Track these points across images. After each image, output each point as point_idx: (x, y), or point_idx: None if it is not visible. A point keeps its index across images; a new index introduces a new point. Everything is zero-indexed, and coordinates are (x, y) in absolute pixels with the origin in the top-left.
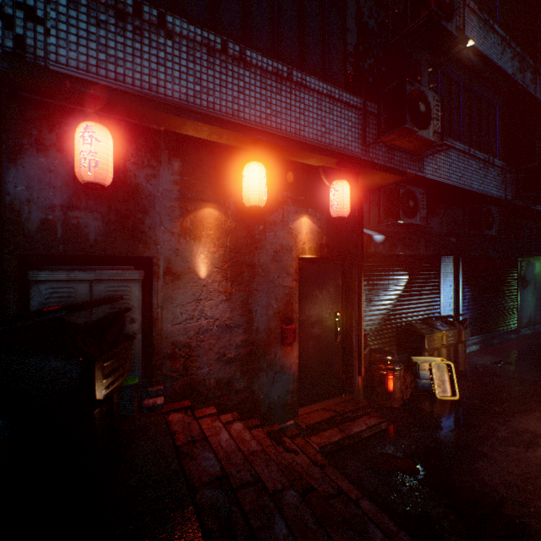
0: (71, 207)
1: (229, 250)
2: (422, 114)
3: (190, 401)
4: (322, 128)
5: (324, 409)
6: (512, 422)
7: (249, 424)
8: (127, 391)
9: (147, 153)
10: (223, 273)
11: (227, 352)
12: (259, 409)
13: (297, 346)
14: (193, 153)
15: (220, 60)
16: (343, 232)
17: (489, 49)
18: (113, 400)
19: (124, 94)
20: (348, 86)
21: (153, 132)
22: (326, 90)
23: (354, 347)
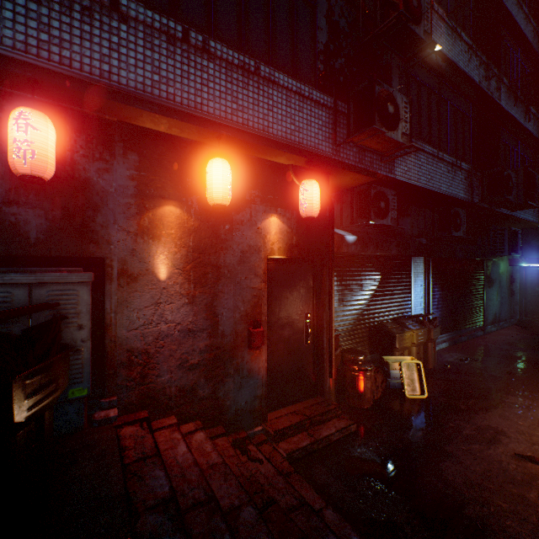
0: (7, 202)
1: (192, 250)
2: (390, 115)
3: (148, 412)
4: (291, 125)
5: (293, 413)
6: (476, 419)
7: (214, 433)
8: (74, 404)
9: (99, 145)
10: (185, 275)
11: (190, 357)
12: (224, 416)
13: (266, 349)
14: (151, 147)
15: (181, 49)
16: (314, 233)
17: (456, 56)
18: (44, 419)
19: (68, 79)
20: (319, 84)
21: (106, 122)
22: (296, 87)
23: (325, 348)
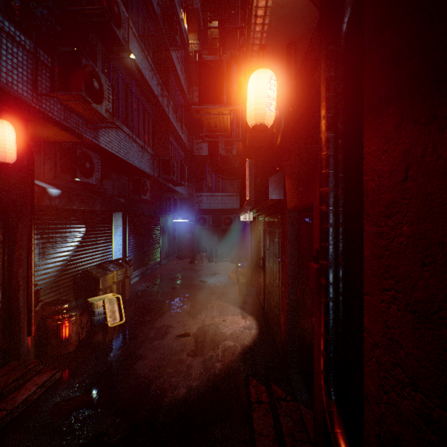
0: None
1: None
2: (96, 90)
3: None
4: None
5: None
6: (157, 323)
7: None
8: None
9: None
10: None
11: None
12: None
13: None
14: None
15: None
16: (6, 180)
17: (145, 70)
18: None
19: None
20: (14, 18)
21: None
22: None
23: (22, 307)
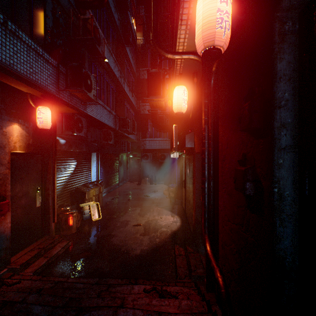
0: None
1: None
2: (89, 85)
3: None
4: (31, 69)
5: (31, 250)
6: (121, 219)
7: None
8: None
9: None
10: None
11: None
12: None
13: (10, 214)
14: None
15: None
16: (44, 137)
17: (111, 63)
18: None
19: None
20: (48, 50)
21: None
22: (34, 46)
23: (51, 206)
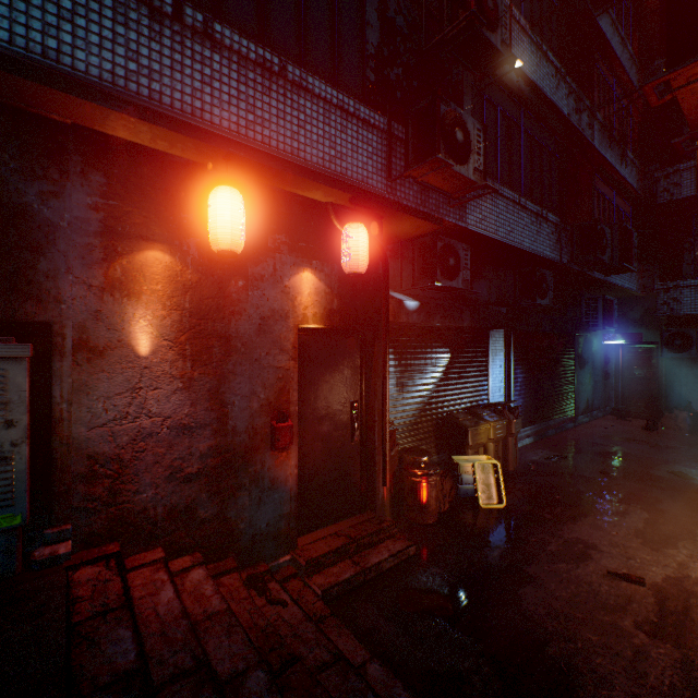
0: None
1: (189, 315)
2: (459, 144)
3: (122, 544)
4: (331, 150)
5: (334, 535)
6: (564, 531)
7: (220, 569)
8: None
9: (42, 157)
10: (179, 348)
11: (186, 464)
12: (237, 544)
13: (297, 450)
14: (126, 165)
15: (171, 30)
16: (362, 295)
17: (542, 80)
18: None
19: None
20: (368, 99)
21: (53, 125)
22: (337, 98)
23: (377, 447)
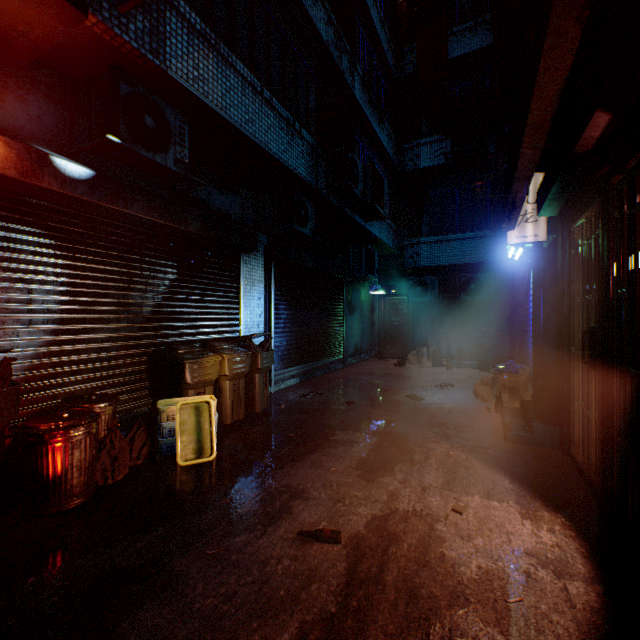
0: None
1: None
2: None
3: None
4: None
5: None
6: (276, 478)
7: None
8: None
9: None
10: None
11: None
12: None
13: None
14: None
15: None
16: None
17: None
18: None
19: None
20: None
21: None
22: None
23: None
